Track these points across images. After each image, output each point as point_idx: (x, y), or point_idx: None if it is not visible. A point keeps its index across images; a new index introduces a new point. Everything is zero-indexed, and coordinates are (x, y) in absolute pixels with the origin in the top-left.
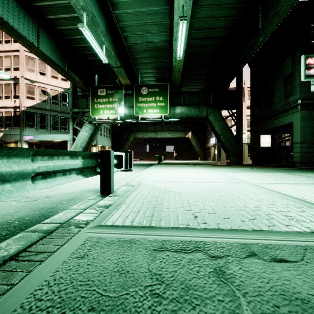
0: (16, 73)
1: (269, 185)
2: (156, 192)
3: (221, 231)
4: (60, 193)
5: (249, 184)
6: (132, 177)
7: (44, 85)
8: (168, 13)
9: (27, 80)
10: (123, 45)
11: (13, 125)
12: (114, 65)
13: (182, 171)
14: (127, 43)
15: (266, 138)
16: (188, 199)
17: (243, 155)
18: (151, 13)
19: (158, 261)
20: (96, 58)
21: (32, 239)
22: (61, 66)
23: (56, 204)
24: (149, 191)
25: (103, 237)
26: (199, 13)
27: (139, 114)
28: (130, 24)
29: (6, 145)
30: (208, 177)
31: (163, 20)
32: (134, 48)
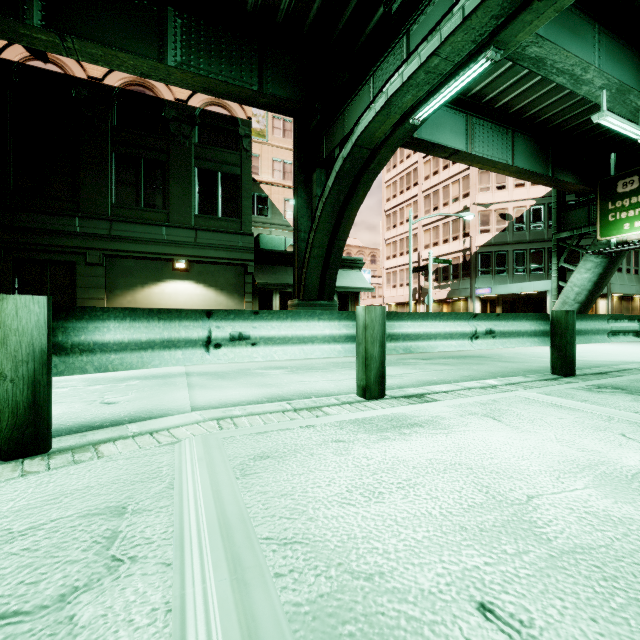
0: (465, 202)
1: None
2: None
3: None
4: (592, 360)
5: None
6: None
7: (503, 205)
8: None
9: (480, 206)
10: None
11: (462, 275)
12: None
13: None
14: None
15: None
16: None
17: None
18: None
19: None
20: None
21: (616, 369)
22: (542, 173)
23: (601, 365)
24: None
25: None
26: None
27: None
28: None
29: (453, 305)
30: None
31: None
32: None
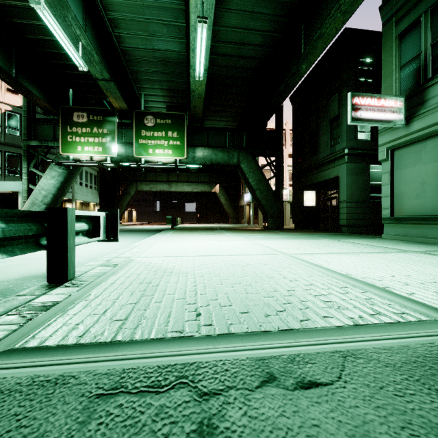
0: None
1: (310, 256)
2: (150, 274)
3: (231, 338)
4: None
5: (287, 255)
6: (121, 251)
7: None
8: (183, 11)
9: None
10: (115, 48)
11: None
12: (99, 76)
13: (202, 239)
14: (121, 46)
15: (310, 195)
16: (196, 284)
17: (284, 216)
18: (158, 5)
19: (94, 424)
20: (70, 62)
21: None
22: (3, 67)
23: None
24: (140, 272)
25: (1, 379)
26: (227, 19)
27: (142, 155)
28: (125, 17)
29: None
30: (235, 247)
31: (176, 20)
32: (132, 56)
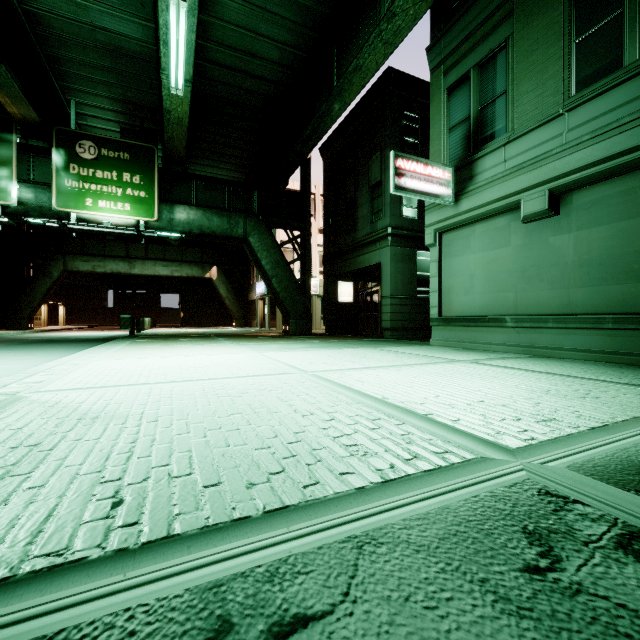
0: None
1: (340, 373)
2: (48, 425)
3: (168, 549)
4: None
5: (307, 374)
6: (2, 382)
7: None
8: None
9: None
10: (9, 3)
11: None
12: None
13: (179, 353)
14: (23, 2)
15: (346, 287)
16: (138, 436)
17: (313, 316)
18: None
19: None
20: None
21: None
22: None
23: None
24: (24, 424)
25: None
26: (225, 8)
27: (71, 208)
28: None
29: None
30: (231, 365)
31: None
32: (49, 27)
